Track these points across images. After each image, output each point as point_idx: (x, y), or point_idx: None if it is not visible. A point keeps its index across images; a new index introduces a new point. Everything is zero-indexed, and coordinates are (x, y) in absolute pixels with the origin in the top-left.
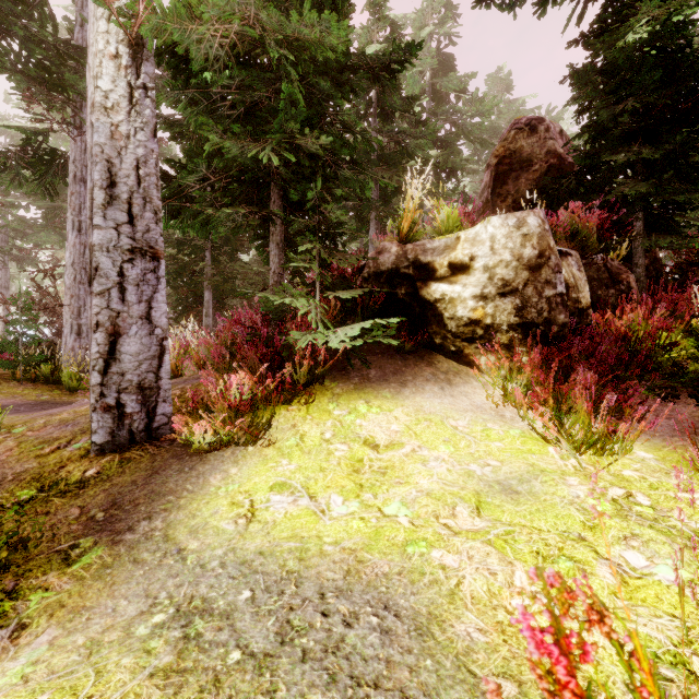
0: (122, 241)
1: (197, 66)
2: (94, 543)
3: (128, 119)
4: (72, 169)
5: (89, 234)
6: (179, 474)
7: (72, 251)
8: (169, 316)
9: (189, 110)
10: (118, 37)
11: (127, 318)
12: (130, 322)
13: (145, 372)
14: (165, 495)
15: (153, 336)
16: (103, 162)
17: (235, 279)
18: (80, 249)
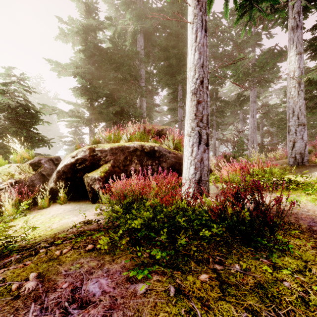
0: (296, 123)
1: (315, 79)
2: (300, 173)
3: (297, 98)
4: (250, 99)
5: (287, 123)
6: (314, 169)
7: (251, 124)
8: (278, 140)
9: (310, 87)
10: (295, 82)
11: (297, 139)
12: (297, 140)
13: (301, 150)
14: (312, 171)
15: (303, 142)
16: (291, 108)
17: (314, 121)
18: (253, 122)
